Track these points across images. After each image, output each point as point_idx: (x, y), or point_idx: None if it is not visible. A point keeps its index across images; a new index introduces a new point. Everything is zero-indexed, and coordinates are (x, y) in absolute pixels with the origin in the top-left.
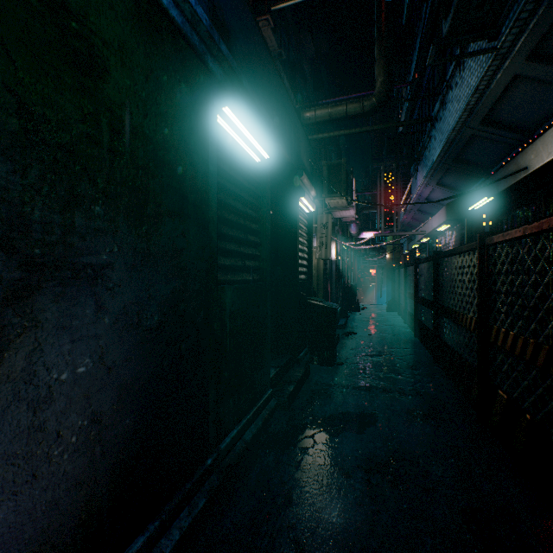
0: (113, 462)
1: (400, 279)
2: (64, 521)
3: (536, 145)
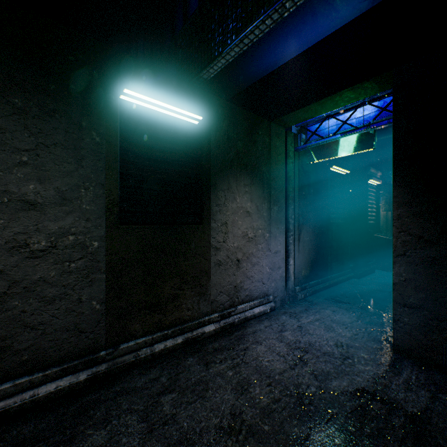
0: (311, 260)
1: None
2: (306, 265)
3: None
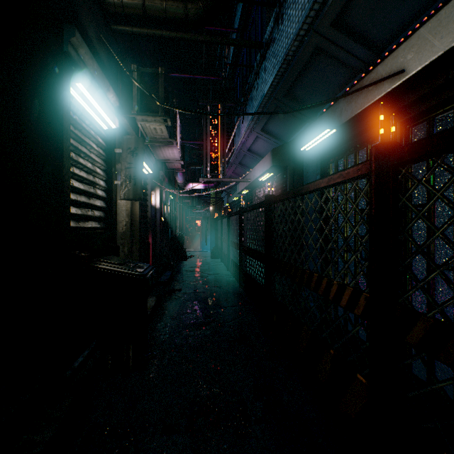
0: None
1: (223, 228)
2: None
3: (418, 37)
